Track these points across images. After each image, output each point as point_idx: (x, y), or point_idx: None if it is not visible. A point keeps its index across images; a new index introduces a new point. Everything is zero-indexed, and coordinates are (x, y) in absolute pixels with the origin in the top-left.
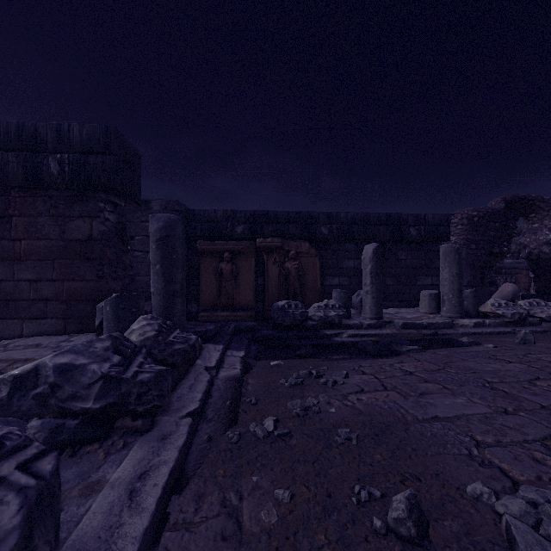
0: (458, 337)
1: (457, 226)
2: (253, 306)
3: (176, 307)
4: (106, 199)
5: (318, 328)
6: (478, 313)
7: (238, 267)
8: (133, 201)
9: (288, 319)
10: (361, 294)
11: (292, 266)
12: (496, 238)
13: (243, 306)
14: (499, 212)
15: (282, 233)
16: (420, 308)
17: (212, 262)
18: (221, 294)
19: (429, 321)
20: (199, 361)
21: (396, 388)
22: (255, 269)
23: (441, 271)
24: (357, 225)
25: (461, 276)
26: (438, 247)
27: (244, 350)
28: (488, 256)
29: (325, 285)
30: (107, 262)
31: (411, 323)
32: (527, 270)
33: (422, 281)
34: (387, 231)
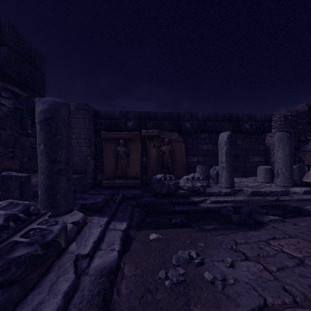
0: (297, 203)
1: (277, 122)
2: (139, 176)
3: (60, 185)
4: (3, 87)
5: (187, 195)
6: (302, 183)
7: (129, 149)
8: (35, 93)
9: (164, 189)
10: (216, 168)
11: (166, 149)
12: (303, 130)
13: (132, 176)
14: (305, 112)
15: (159, 127)
16: (258, 178)
17: (111, 146)
18: (118, 168)
19: (270, 190)
20: (73, 245)
21: (310, 301)
22: (141, 151)
23: (275, 152)
24: (210, 121)
25: (292, 156)
26: (263, 136)
27: (126, 221)
28: (297, 142)
29: (188, 162)
30: (3, 143)
31: (257, 191)
32: (310, 152)
33: (252, 159)
34: (230, 125)
